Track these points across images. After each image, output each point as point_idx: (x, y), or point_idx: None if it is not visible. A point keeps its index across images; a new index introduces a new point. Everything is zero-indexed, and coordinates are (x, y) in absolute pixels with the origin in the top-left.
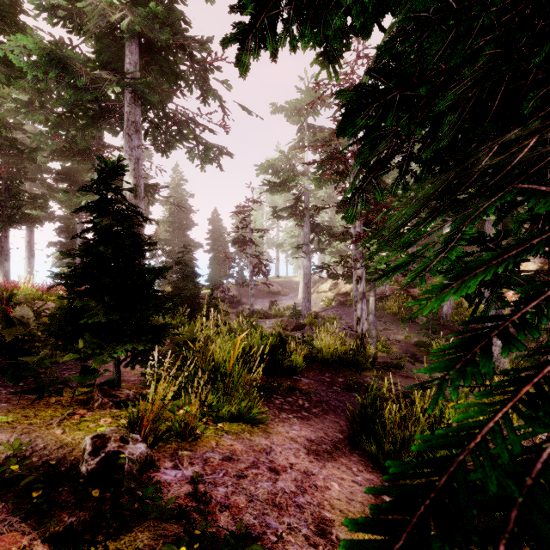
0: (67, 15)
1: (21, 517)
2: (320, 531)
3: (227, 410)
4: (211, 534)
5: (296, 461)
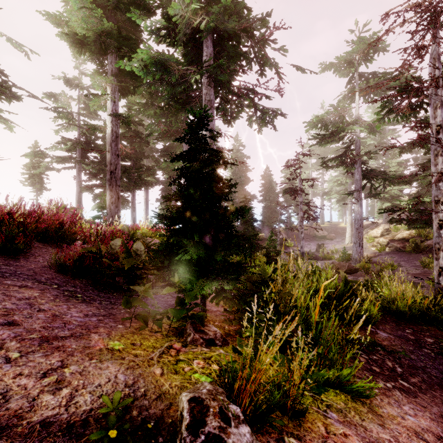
0: (166, 32)
1: None
2: None
3: None
4: None
5: None
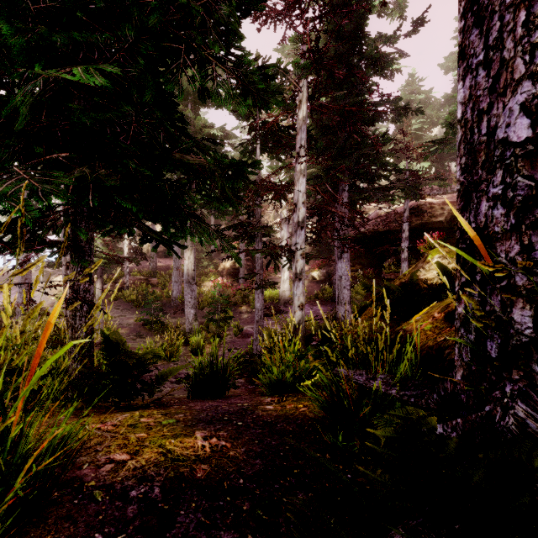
0: None
1: None
2: None
3: None
4: None
5: None
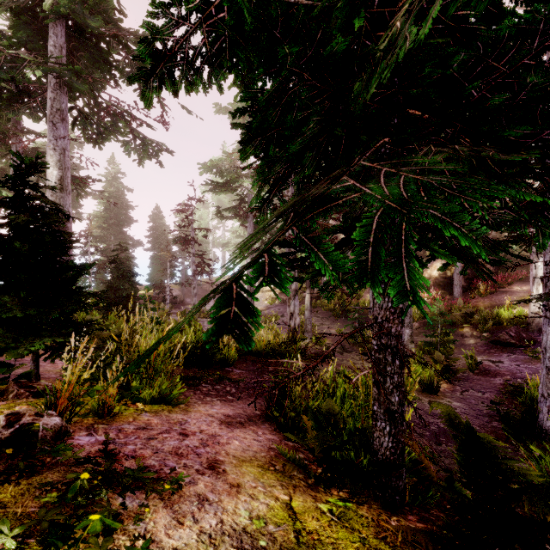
0: None
1: None
2: (210, 467)
3: (148, 393)
4: (114, 469)
5: (207, 428)
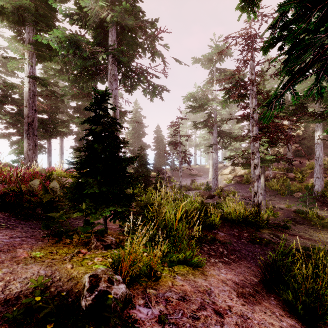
0: (78, 17)
1: None
2: None
3: (176, 256)
4: None
5: (232, 304)
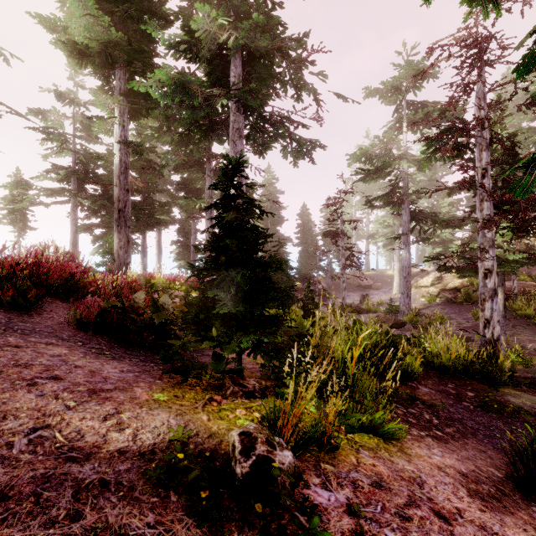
0: (187, 47)
1: (195, 520)
2: None
3: (357, 419)
4: None
5: (463, 507)
